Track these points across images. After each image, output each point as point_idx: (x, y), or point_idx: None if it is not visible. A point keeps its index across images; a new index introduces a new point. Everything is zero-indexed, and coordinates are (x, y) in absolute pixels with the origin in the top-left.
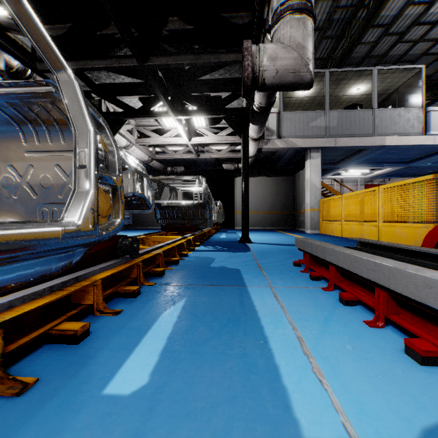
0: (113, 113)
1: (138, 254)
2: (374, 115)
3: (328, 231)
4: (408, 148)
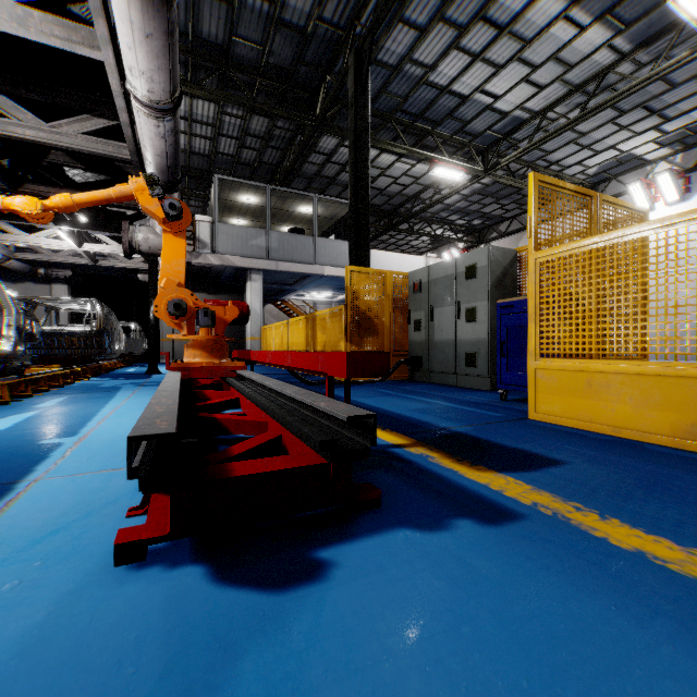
0: None
1: (25, 375)
2: (315, 243)
3: None
4: None
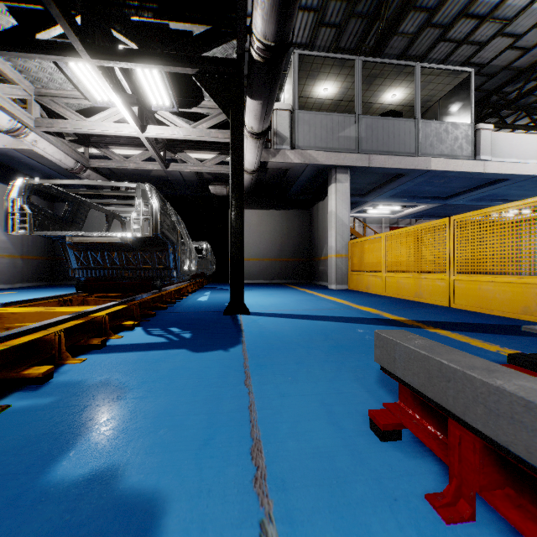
0: None
1: None
2: (417, 128)
3: (362, 286)
4: (452, 178)
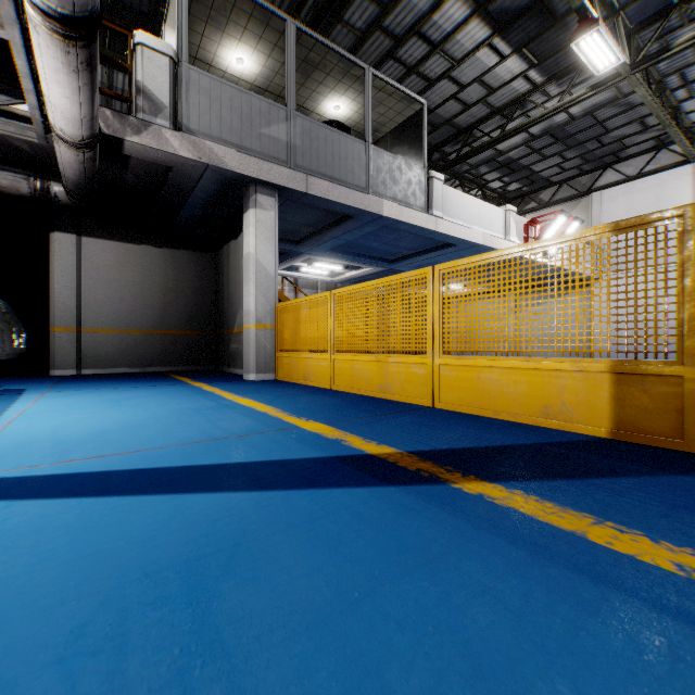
0: None
1: None
2: (368, 154)
3: (297, 375)
4: (403, 234)
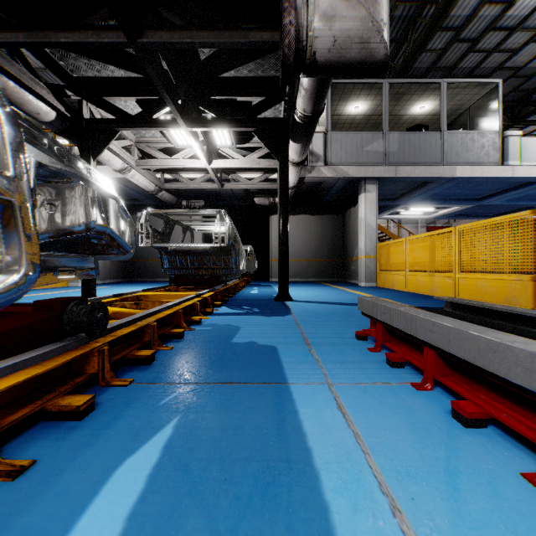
0: (100, 120)
1: (107, 328)
2: (443, 139)
3: (388, 284)
4: (481, 182)
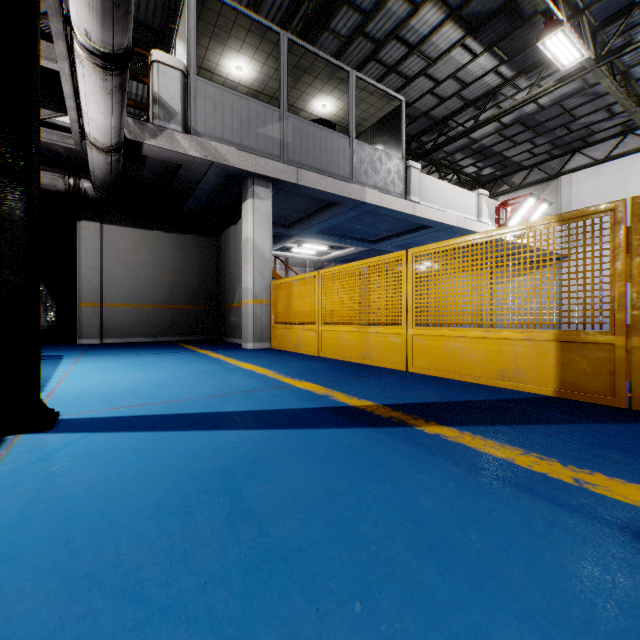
0: None
1: None
2: (352, 148)
3: (289, 344)
4: (383, 218)
